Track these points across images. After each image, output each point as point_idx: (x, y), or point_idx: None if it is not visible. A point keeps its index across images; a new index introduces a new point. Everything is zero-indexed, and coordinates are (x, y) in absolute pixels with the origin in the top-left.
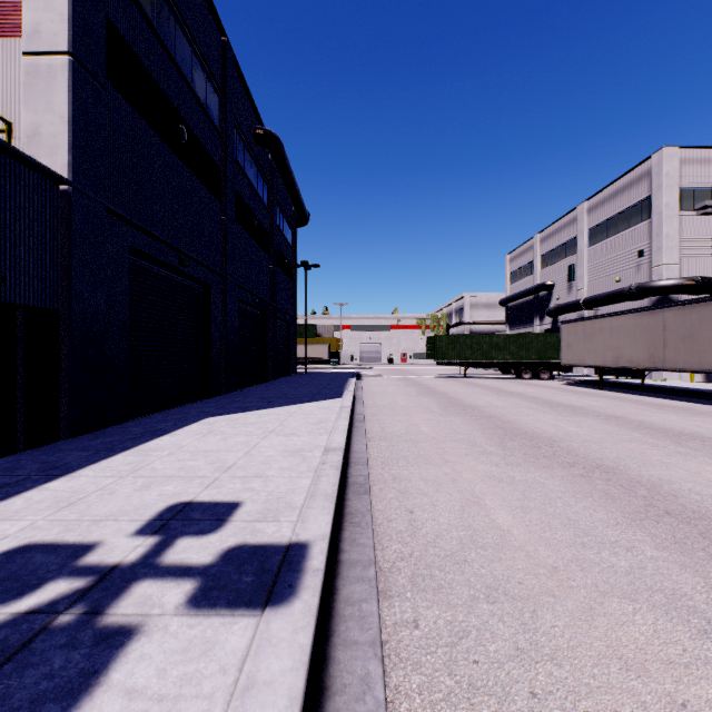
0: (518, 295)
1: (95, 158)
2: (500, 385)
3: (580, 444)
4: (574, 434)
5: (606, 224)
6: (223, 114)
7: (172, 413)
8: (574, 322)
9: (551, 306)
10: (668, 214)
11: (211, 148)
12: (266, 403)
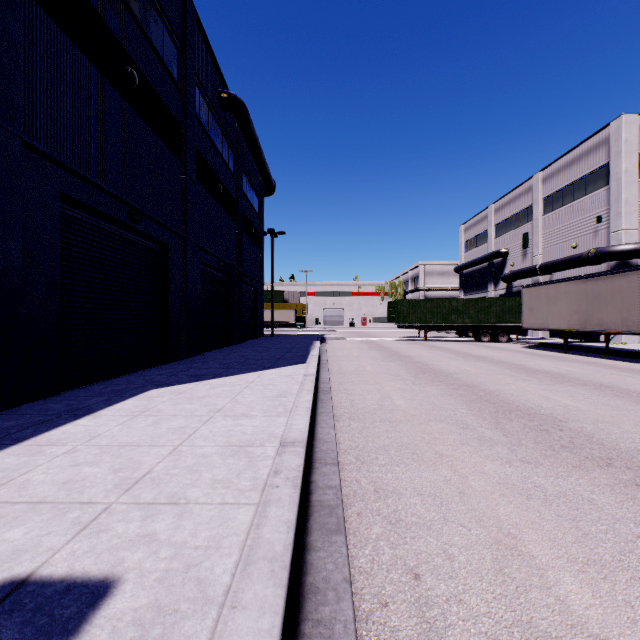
0: (473, 262)
1: (4, 78)
2: (462, 348)
3: (594, 426)
4: (576, 410)
5: (562, 192)
6: (183, 68)
7: (116, 383)
8: (537, 285)
9: (506, 272)
10: (627, 180)
11: (170, 102)
12: (224, 369)
